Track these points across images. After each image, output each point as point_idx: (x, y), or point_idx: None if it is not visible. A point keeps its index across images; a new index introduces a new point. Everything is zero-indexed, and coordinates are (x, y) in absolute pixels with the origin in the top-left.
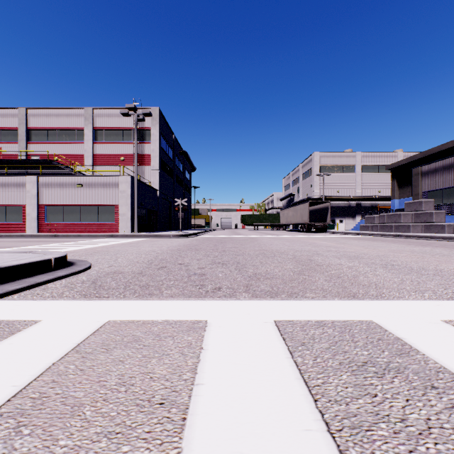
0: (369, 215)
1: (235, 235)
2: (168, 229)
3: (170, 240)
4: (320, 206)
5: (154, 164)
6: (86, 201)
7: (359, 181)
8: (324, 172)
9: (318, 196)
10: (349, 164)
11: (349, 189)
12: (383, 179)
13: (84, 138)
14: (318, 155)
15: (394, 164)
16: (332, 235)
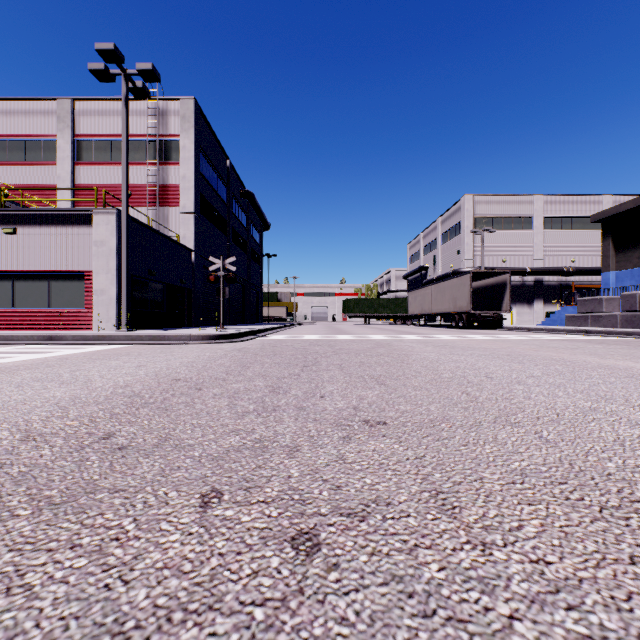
0: (557, 299)
1: (338, 334)
2: (218, 323)
3: (162, 354)
4: (488, 282)
5: (187, 203)
6: (24, 264)
7: (539, 244)
8: (485, 227)
9: (473, 267)
10: (522, 216)
11: (522, 257)
12: (579, 241)
13: (57, 155)
14: (471, 200)
15: (609, 211)
16: (539, 336)
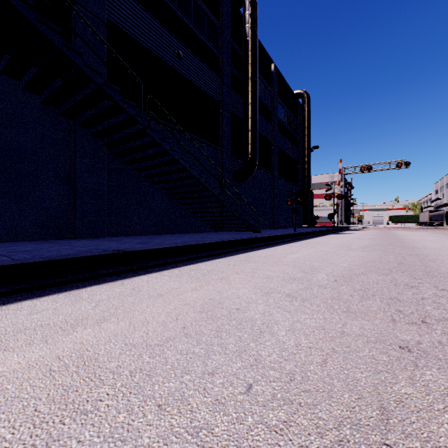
0: None
1: None
2: None
3: None
4: (441, 212)
5: None
6: (320, 215)
7: None
8: None
9: None
10: None
11: None
12: None
13: None
14: None
15: None
16: None
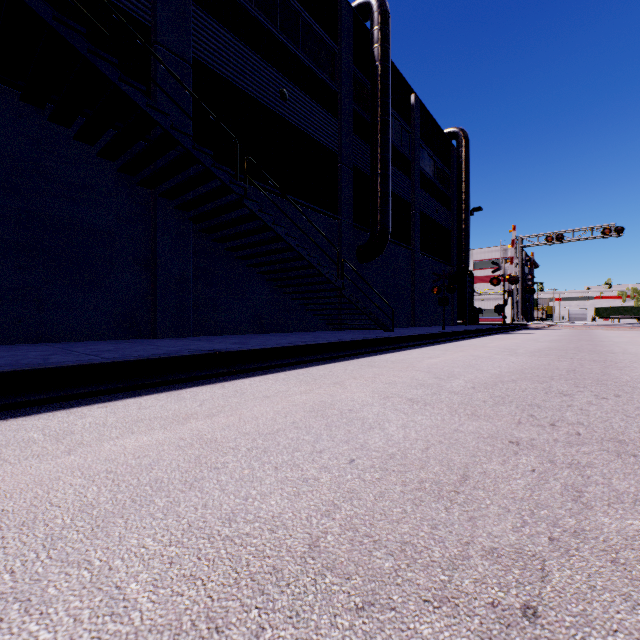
0: None
1: None
2: None
3: None
4: None
5: None
6: (486, 307)
7: None
8: None
9: None
10: None
11: None
12: None
13: None
14: None
15: None
16: None
